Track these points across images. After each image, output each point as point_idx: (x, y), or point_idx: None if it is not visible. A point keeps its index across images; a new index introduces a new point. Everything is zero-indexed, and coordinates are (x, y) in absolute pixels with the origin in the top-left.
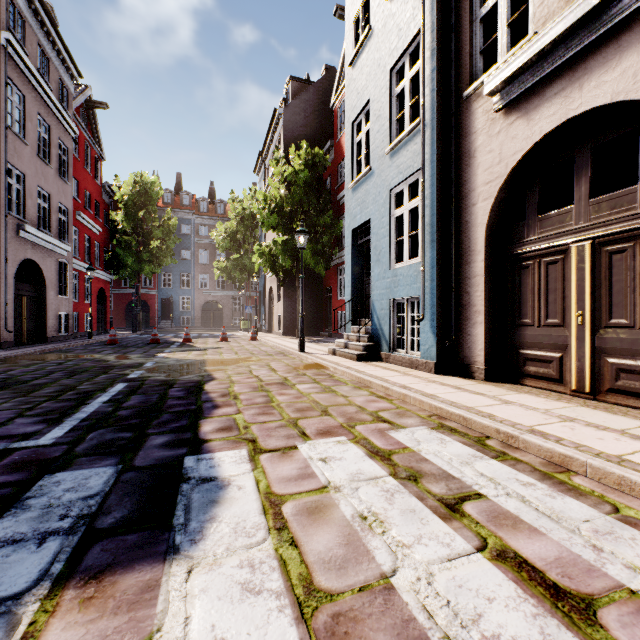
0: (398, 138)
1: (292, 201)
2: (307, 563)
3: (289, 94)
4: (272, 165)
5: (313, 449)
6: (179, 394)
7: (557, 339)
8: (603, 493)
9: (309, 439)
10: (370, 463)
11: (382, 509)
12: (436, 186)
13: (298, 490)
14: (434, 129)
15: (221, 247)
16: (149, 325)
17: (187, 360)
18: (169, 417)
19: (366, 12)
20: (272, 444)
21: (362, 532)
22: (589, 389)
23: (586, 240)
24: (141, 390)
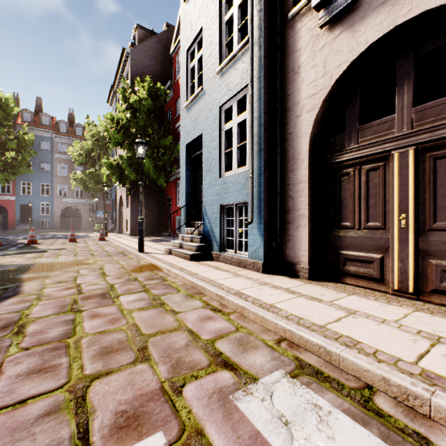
0: (228, 58)
1: (138, 125)
2: None
3: (136, 39)
4: (120, 92)
5: None
6: None
7: (378, 241)
8: None
9: None
10: None
11: None
12: (264, 99)
13: None
14: (262, 46)
15: (77, 162)
16: (7, 227)
17: (10, 265)
18: None
19: None
20: None
21: None
22: (413, 289)
23: (409, 146)
24: None
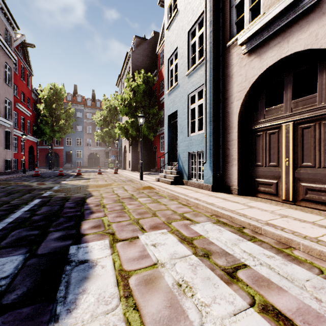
0: (192, 67)
1: (136, 101)
2: (145, 324)
3: (134, 45)
4: (125, 81)
5: (148, 238)
6: (71, 205)
7: (275, 173)
8: (312, 261)
9: (145, 232)
10: (181, 246)
11: (190, 278)
12: (212, 93)
13: (139, 267)
14: (211, 63)
15: (98, 124)
16: (59, 165)
17: (78, 185)
18: (63, 220)
19: (175, 2)
20: (124, 236)
21: (179, 296)
22: (292, 199)
23: (290, 121)
24: (49, 203)
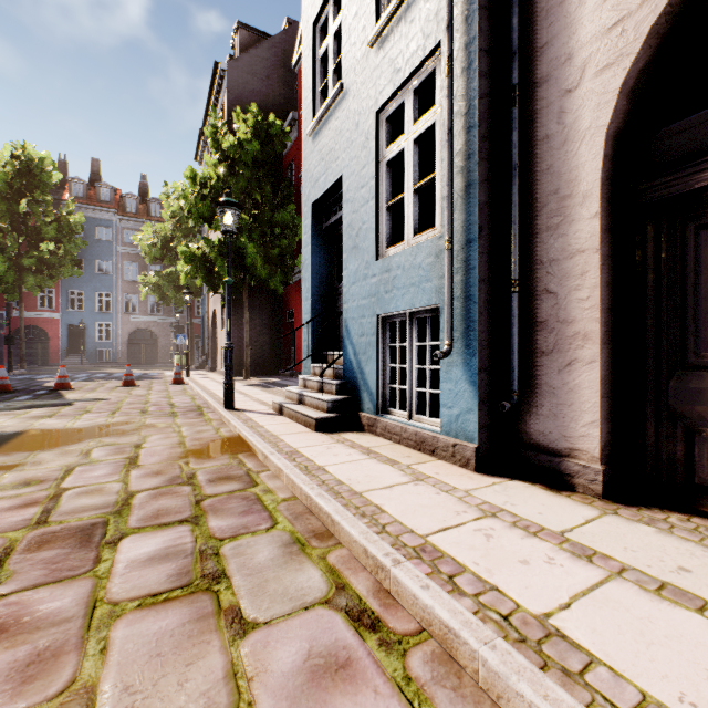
0: (393, 0)
1: (237, 187)
2: None
3: (237, 47)
4: (208, 134)
5: None
6: None
7: None
8: None
9: None
10: None
11: None
12: (479, 63)
13: None
14: None
15: (148, 256)
16: (48, 361)
17: None
18: None
19: None
20: None
21: None
22: None
23: None
24: None
